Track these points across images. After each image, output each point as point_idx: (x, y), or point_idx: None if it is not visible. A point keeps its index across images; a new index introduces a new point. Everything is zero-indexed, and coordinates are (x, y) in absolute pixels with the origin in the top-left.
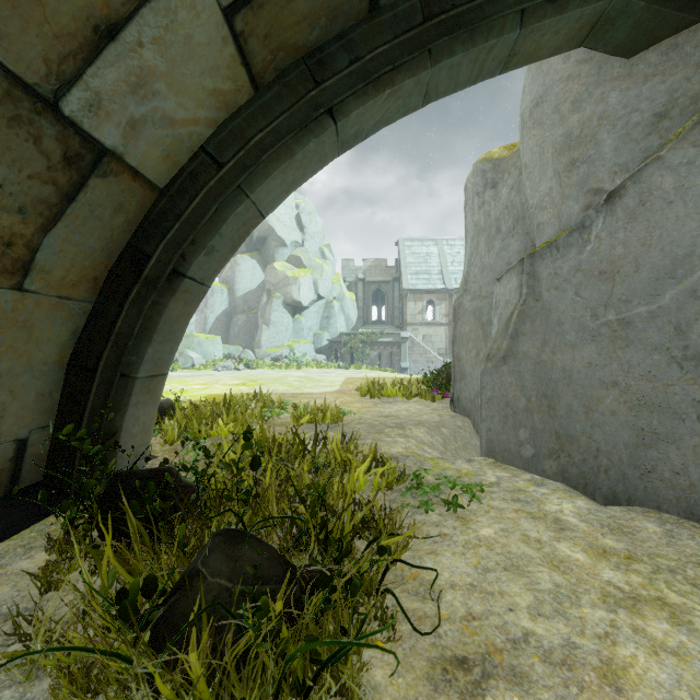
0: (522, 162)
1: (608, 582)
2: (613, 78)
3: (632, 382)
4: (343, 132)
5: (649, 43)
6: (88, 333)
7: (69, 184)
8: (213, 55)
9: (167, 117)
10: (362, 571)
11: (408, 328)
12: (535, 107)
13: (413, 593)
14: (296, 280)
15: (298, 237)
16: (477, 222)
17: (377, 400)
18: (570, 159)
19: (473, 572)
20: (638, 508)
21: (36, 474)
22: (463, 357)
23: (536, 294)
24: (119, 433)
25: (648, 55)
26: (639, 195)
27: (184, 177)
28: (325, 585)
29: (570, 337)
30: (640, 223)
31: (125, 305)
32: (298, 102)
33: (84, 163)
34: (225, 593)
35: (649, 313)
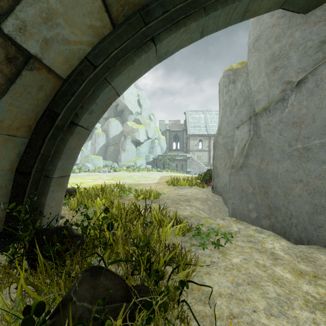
0: (248, 69)
1: (306, 292)
2: (297, 24)
3: (310, 180)
4: (159, 51)
5: (316, 5)
6: (26, 154)
7: (10, 73)
8: (89, 5)
9: (65, 39)
10: (170, 287)
11: (190, 153)
12: (255, 41)
13: (198, 299)
14: (138, 130)
15: (138, 110)
16: (225, 100)
17: (176, 187)
18: (274, 66)
19: (230, 286)
20: (314, 246)
21: None
22: (218, 166)
23: (258, 135)
24: (44, 206)
25: (316, 11)
26: (315, 81)
27: (76, 73)
28: (148, 308)
29: (276, 156)
30: (315, 96)
31: (45, 140)
32: (135, 33)
33: (19, 62)
34: (87, 312)
35: (320, 144)
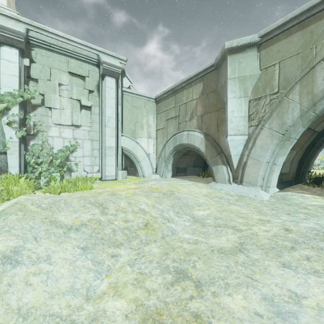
0: None
1: None
2: None
3: None
4: None
5: None
6: (303, 156)
7: (310, 137)
8: None
9: None
10: None
11: None
12: None
13: None
14: None
15: None
16: None
17: None
18: None
19: None
20: None
21: (293, 178)
22: None
23: None
24: (306, 174)
25: None
26: None
27: None
28: None
29: None
30: None
31: (310, 152)
32: None
33: (313, 134)
34: None
35: None
